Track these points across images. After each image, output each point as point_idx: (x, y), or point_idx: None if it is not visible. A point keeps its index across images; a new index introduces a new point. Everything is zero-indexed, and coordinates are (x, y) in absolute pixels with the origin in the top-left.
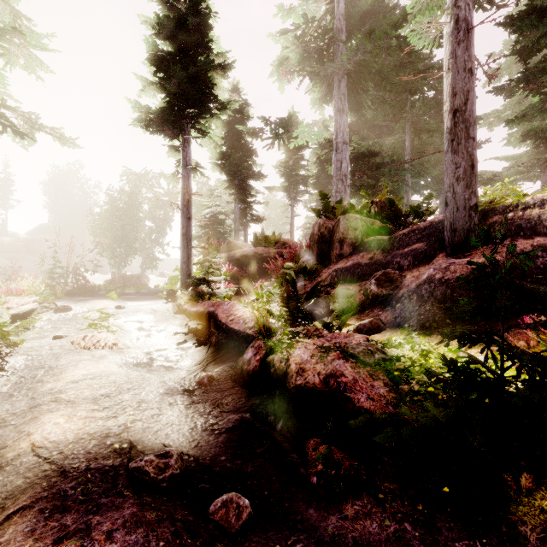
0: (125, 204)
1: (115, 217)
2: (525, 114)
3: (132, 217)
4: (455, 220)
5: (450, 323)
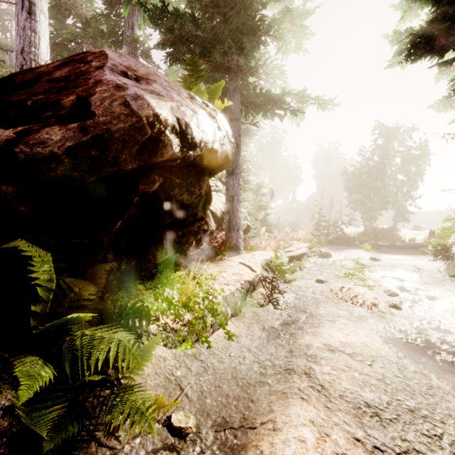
0: (376, 162)
1: (367, 176)
2: None
3: (382, 172)
4: None
5: None
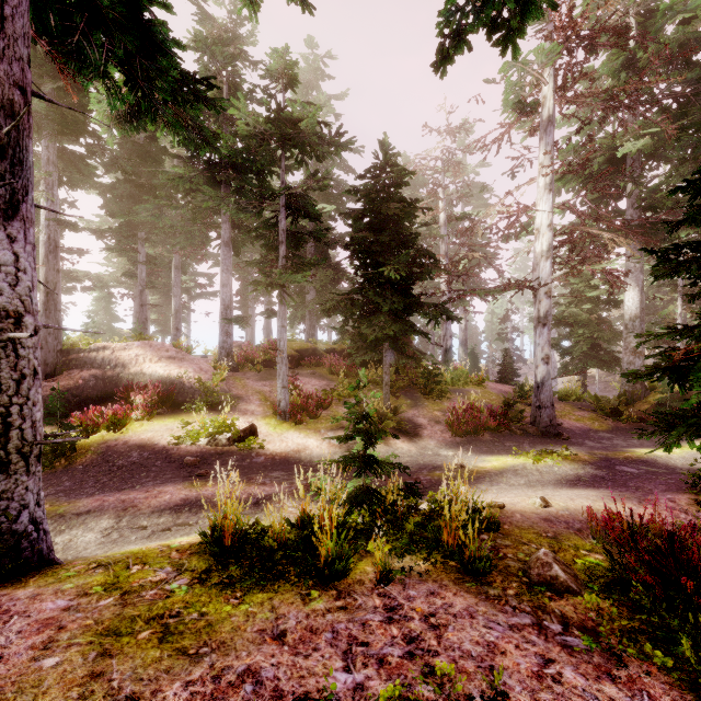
0: None
1: None
2: (115, 248)
3: None
4: (48, 358)
5: (44, 420)
